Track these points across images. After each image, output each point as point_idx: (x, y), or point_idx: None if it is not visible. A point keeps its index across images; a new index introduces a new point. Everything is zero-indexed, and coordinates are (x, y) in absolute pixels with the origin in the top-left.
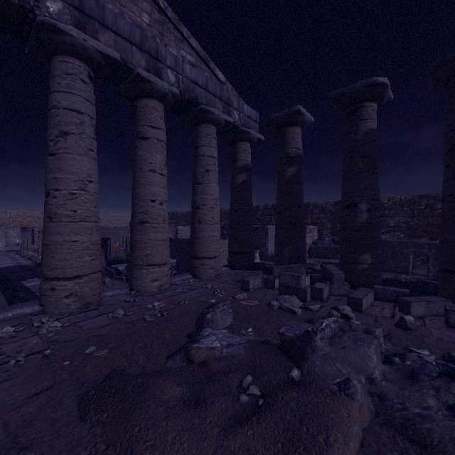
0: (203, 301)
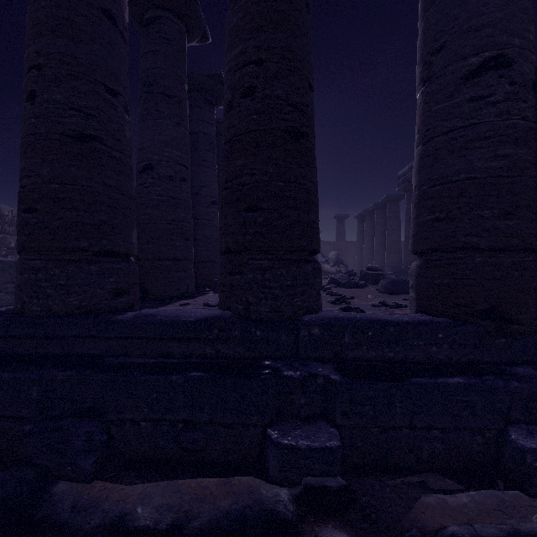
0: (381, 298)
